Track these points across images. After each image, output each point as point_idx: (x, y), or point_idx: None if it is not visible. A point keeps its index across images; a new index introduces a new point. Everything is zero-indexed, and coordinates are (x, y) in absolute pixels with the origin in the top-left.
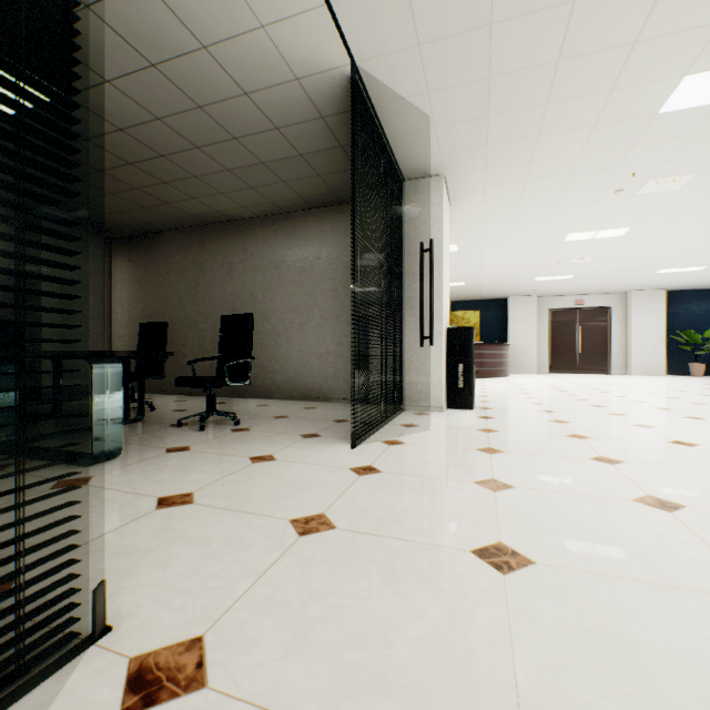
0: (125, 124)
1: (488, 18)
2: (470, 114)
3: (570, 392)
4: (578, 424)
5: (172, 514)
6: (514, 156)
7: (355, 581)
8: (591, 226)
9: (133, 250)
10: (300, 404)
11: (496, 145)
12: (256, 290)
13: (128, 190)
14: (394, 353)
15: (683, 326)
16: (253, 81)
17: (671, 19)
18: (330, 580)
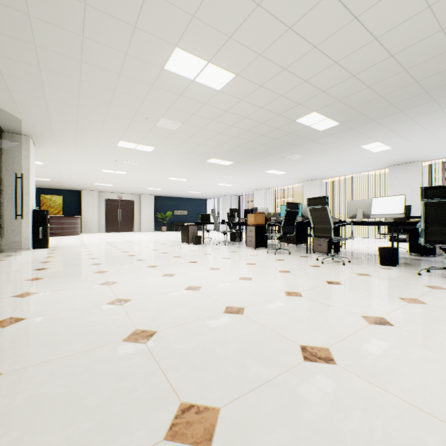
0: None
1: (47, 109)
2: (44, 125)
3: (105, 239)
4: (93, 248)
5: None
6: (68, 141)
7: None
8: (112, 169)
9: None
10: None
11: (58, 136)
12: None
13: None
14: None
15: (161, 211)
16: None
17: (109, 130)
18: None
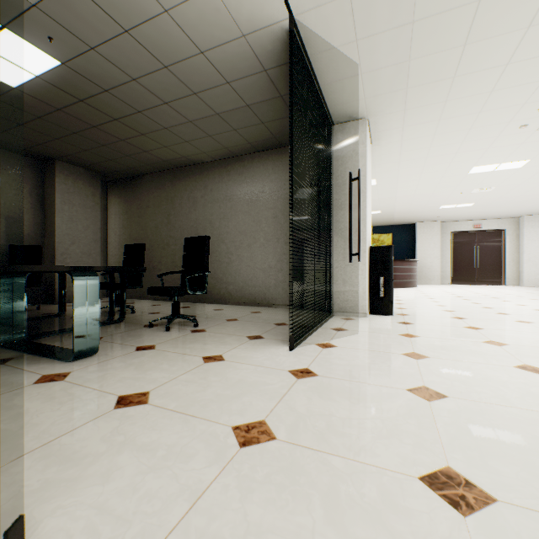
0: (109, 86)
1: None
2: (394, 60)
3: (474, 300)
4: (491, 330)
5: (126, 414)
6: (430, 98)
7: (296, 515)
8: (494, 160)
9: (123, 189)
10: (247, 309)
11: (415, 88)
12: (214, 218)
13: (115, 141)
14: (325, 268)
15: None
16: (207, 40)
17: None
18: (269, 511)
